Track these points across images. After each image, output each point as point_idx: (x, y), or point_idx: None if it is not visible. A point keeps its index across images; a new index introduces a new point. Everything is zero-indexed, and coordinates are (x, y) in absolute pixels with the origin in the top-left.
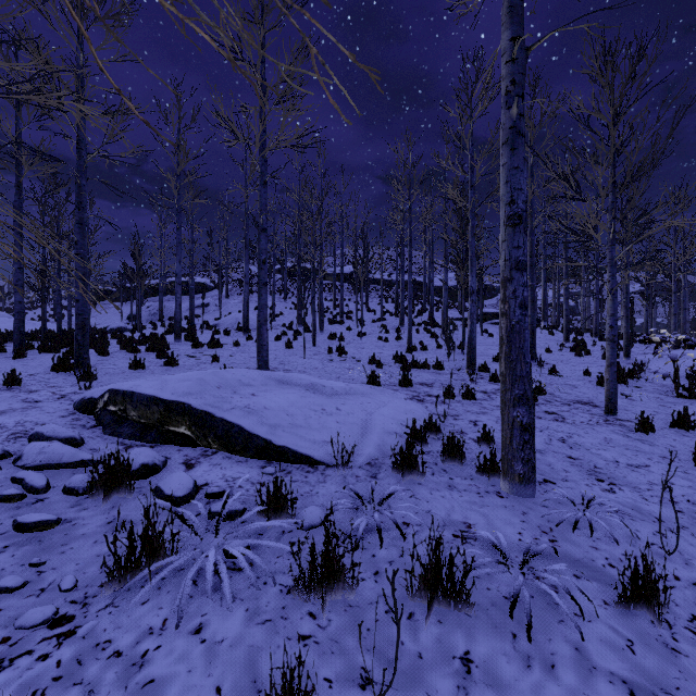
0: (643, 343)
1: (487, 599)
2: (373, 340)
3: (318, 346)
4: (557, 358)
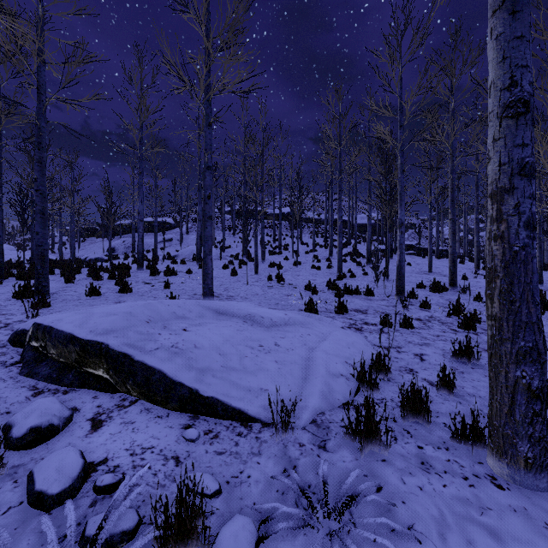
0: None
1: None
2: (307, 269)
3: (259, 273)
4: (474, 284)
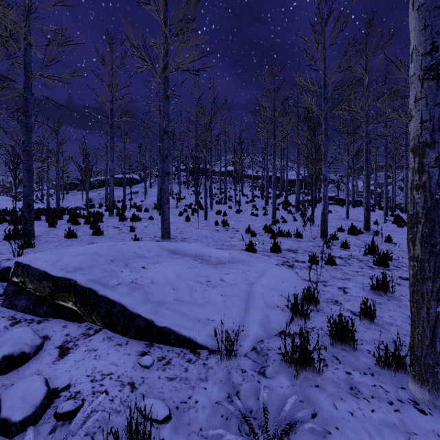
0: None
1: None
2: (247, 215)
3: (208, 219)
4: (384, 228)
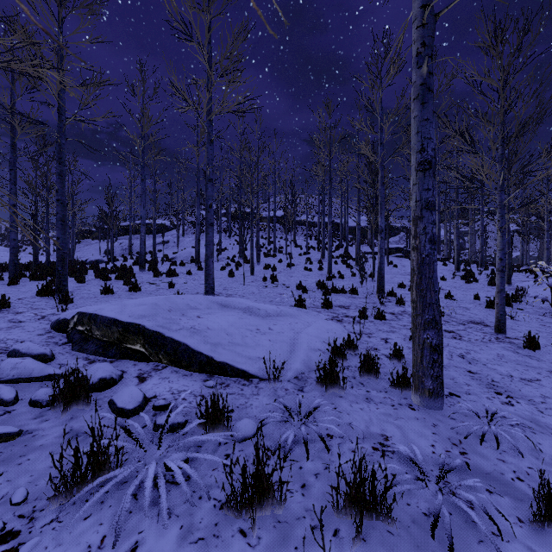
0: (524, 272)
1: (408, 516)
2: (300, 270)
3: (255, 275)
4: (450, 284)
